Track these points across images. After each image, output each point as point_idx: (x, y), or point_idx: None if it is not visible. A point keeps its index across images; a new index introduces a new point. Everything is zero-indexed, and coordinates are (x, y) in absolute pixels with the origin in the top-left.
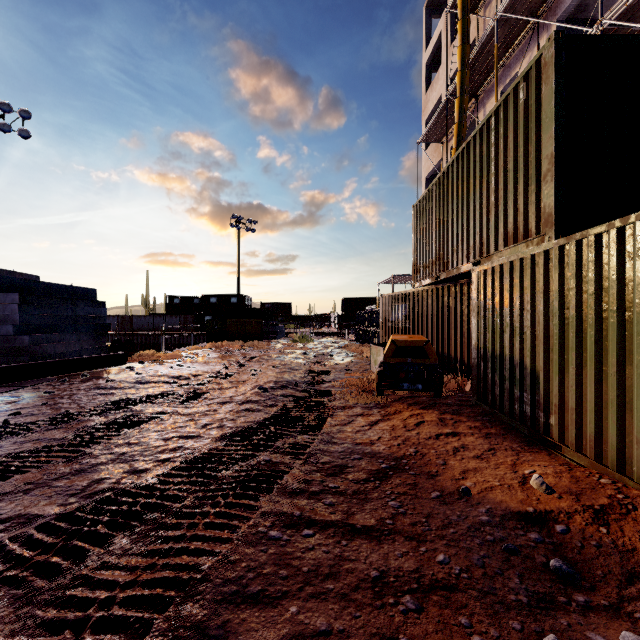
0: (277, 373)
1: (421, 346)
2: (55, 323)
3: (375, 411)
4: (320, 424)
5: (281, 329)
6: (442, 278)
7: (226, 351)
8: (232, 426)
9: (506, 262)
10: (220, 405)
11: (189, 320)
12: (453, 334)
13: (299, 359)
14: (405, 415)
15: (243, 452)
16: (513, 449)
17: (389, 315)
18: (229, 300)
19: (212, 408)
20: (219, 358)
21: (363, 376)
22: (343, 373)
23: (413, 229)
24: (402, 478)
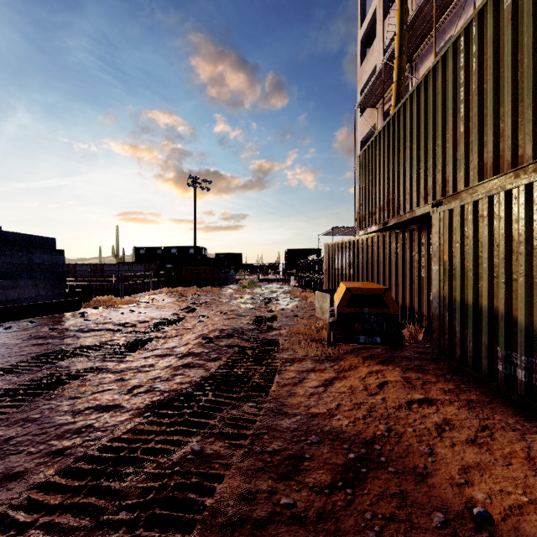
0: (224, 320)
1: (379, 294)
2: (8, 270)
3: (327, 365)
4: (267, 385)
5: (232, 276)
6: (392, 223)
7: (180, 296)
8: (164, 390)
9: (484, 198)
10: (158, 358)
11: (153, 268)
12: (401, 281)
13: (247, 304)
14: (362, 372)
15: (166, 437)
16: (512, 427)
17: (332, 262)
18: (188, 251)
19: (148, 362)
20: (172, 303)
21: (310, 323)
22: (290, 319)
23: (357, 178)
24: (381, 481)
